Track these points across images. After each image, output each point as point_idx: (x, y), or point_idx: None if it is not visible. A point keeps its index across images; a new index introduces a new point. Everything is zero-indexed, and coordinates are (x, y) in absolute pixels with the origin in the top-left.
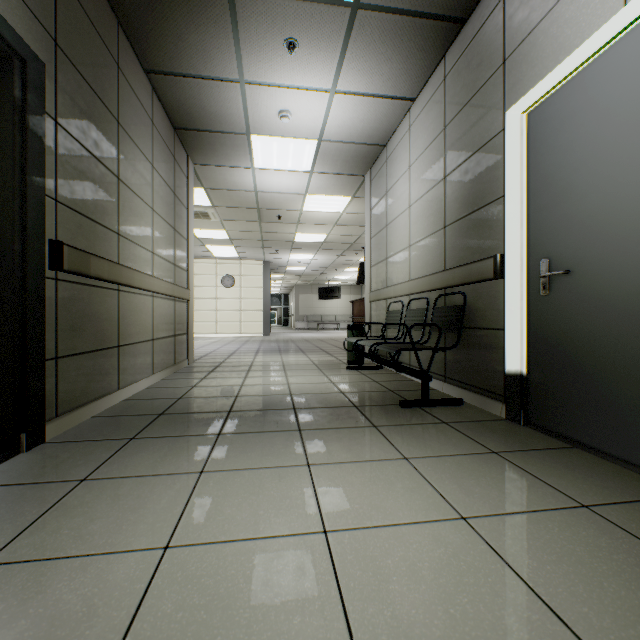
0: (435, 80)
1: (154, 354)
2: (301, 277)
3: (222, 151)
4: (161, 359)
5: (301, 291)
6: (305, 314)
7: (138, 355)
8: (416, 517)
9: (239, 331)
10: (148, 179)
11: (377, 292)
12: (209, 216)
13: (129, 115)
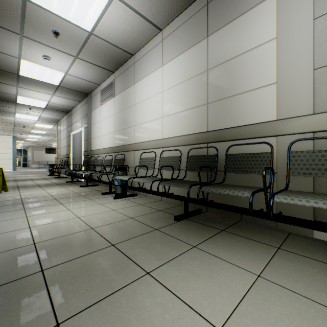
0: (66, 117)
1: None
2: (35, 143)
3: (4, 114)
4: None
5: (35, 149)
6: (38, 160)
7: None
8: (46, 181)
9: None
10: None
11: (59, 156)
12: None
13: None
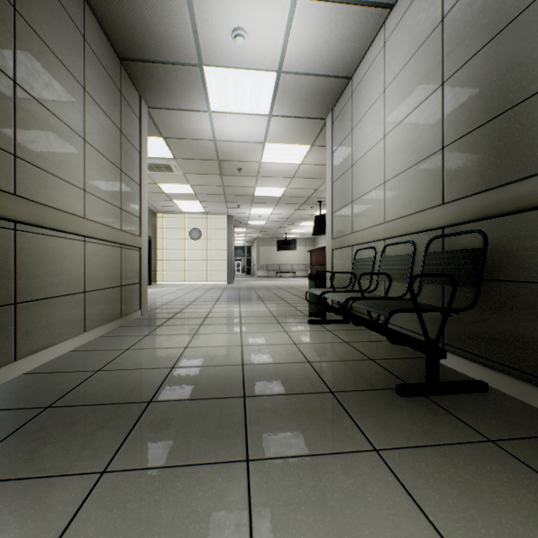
0: None
1: (87, 308)
2: (261, 231)
3: (175, 90)
4: (99, 313)
5: (261, 243)
6: (265, 264)
7: (57, 312)
8: None
9: (205, 279)
10: (76, 102)
11: (341, 239)
12: (172, 169)
13: (38, 9)
